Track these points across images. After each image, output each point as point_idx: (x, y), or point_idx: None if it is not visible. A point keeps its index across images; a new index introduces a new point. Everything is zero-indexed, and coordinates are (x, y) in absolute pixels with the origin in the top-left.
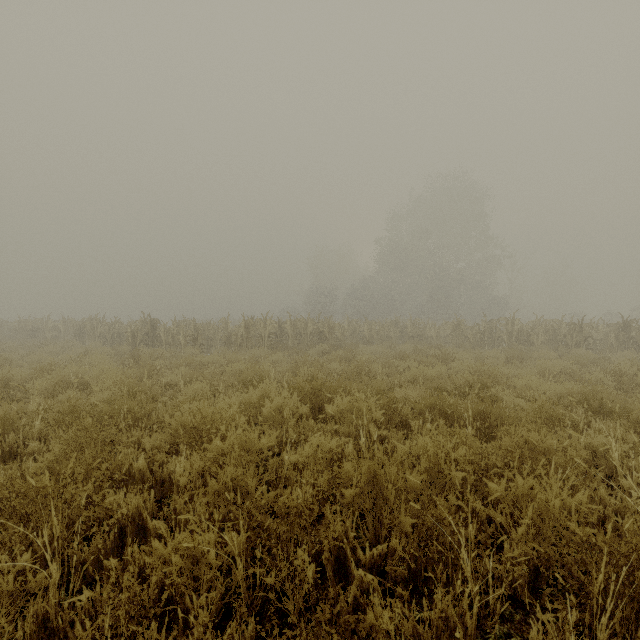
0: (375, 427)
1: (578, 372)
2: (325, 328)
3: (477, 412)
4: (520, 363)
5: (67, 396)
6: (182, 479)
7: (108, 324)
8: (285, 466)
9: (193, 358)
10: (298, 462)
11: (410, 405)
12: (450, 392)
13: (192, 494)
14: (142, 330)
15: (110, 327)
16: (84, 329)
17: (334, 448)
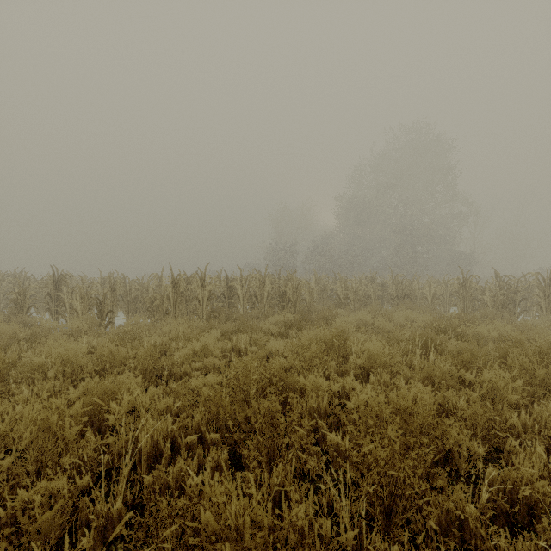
0: None
1: None
2: (288, 287)
3: None
4: None
5: None
6: None
7: (13, 281)
8: None
9: (14, 357)
10: None
11: None
12: None
13: None
14: (48, 289)
15: (15, 285)
16: None
17: None
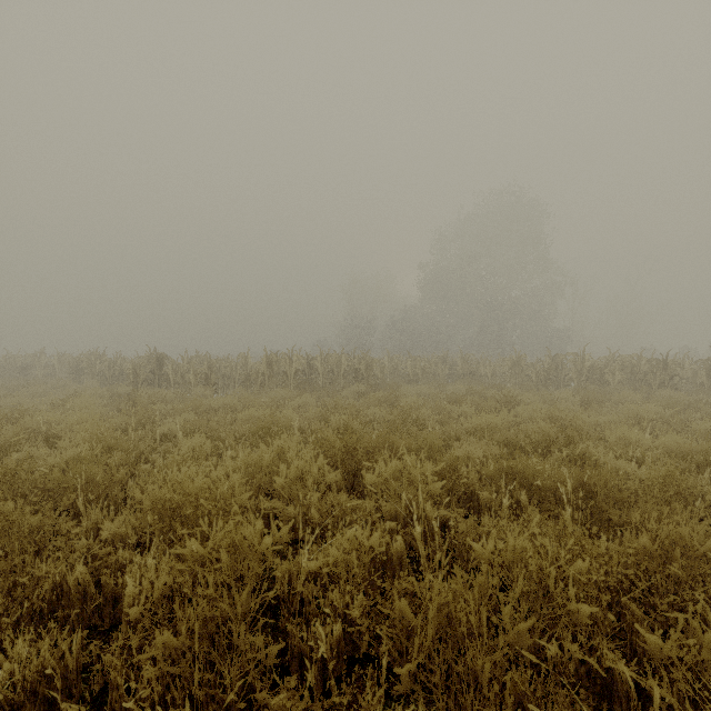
0: (432, 504)
1: (678, 420)
2: (362, 365)
3: (576, 484)
4: (600, 408)
5: (25, 454)
6: (132, 610)
7: (108, 360)
8: (301, 576)
9: (201, 401)
10: (321, 571)
11: (475, 467)
12: (524, 448)
13: (147, 636)
14: (147, 367)
15: (110, 363)
16: (80, 366)
17: (376, 547)
